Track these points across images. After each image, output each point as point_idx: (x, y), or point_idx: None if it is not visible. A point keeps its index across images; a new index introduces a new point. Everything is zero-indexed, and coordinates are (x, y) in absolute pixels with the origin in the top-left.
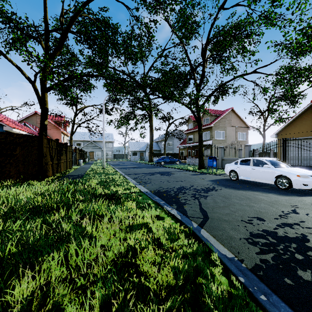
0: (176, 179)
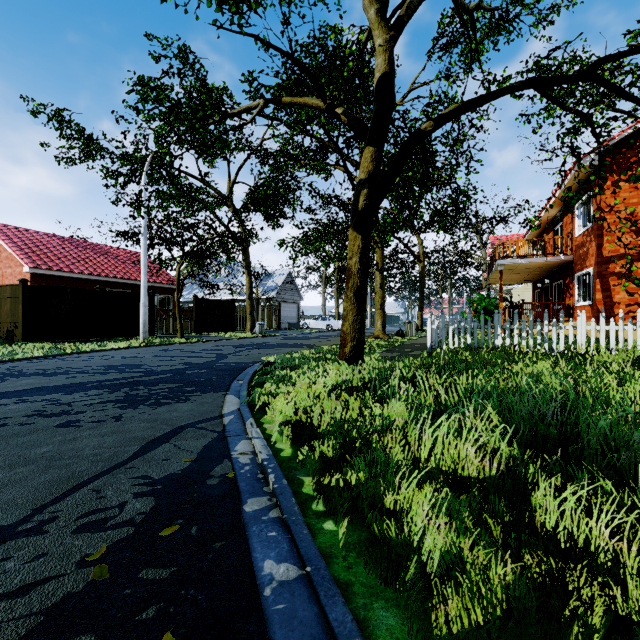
0: None
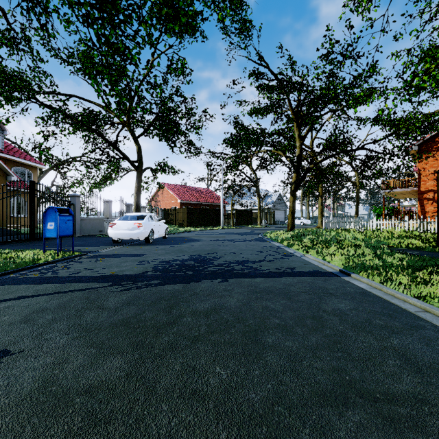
0: (215, 248)
